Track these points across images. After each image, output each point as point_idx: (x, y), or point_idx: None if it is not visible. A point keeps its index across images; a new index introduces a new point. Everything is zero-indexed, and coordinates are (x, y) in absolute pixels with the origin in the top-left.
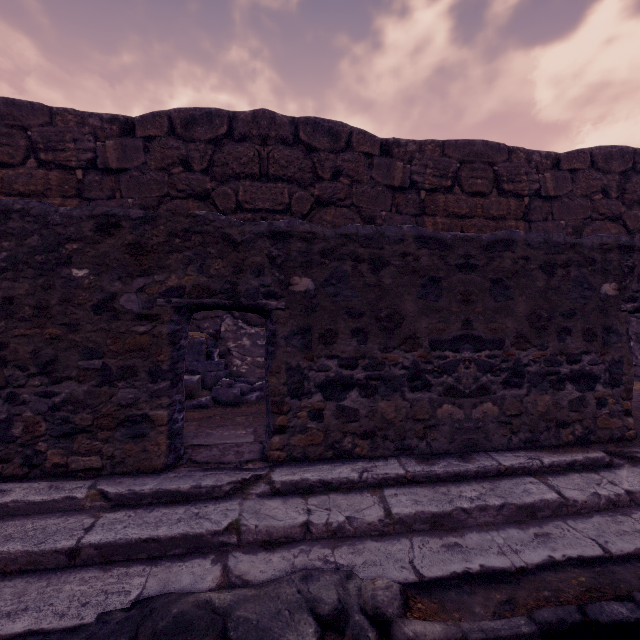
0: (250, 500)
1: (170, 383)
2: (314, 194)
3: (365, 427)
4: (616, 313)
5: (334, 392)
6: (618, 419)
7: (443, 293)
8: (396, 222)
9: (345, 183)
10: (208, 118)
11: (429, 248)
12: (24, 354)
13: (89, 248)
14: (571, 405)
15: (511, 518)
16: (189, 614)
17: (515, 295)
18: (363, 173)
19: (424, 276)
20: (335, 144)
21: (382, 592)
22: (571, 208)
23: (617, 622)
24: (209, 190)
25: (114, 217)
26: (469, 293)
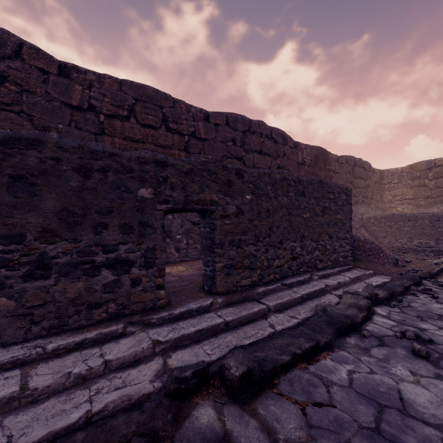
0: None
1: None
2: None
3: None
4: (152, 212)
5: None
6: (151, 293)
7: None
8: (74, 136)
9: (12, 89)
10: None
11: None
12: None
13: None
14: (105, 288)
15: None
16: None
17: (43, 192)
18: (36, 85)
19: None
20: None
21: None
22: (215, 148)
23: None
24: None
25: None
26: None
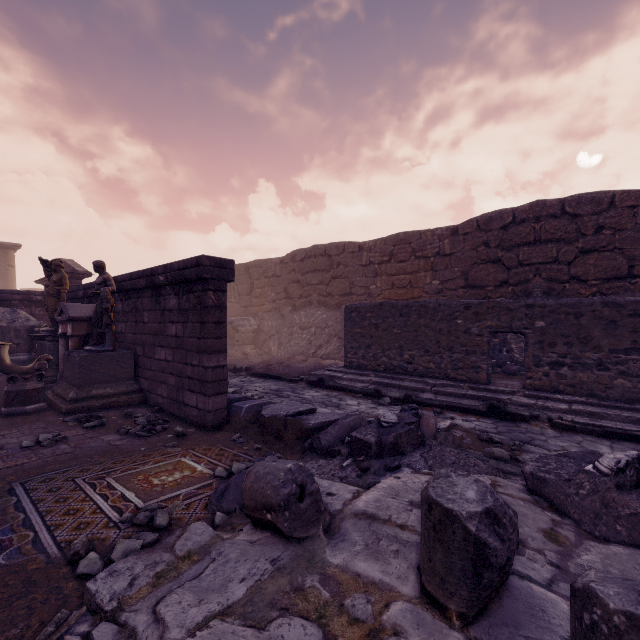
0: (515, 396)
1: (487, 357)
2: (578, 247)
3: (570, 382)
4: None
5: (554, 367)
6: None
7: (618, 327)
8: None
9: (607, 234)
10: (499, 216)
11: (609, 307)
12: (444, 345)
13: (462, 314)
14: None
15: (633, 421)
16: (497, 402)
17: None
18: (626, 223)
19: (606, 320)
20: (597, 208)
21: (553, 415)
22: None
23: (633, 434)
24: (500, 257)
25: (469, 304)
26: (636, 327)
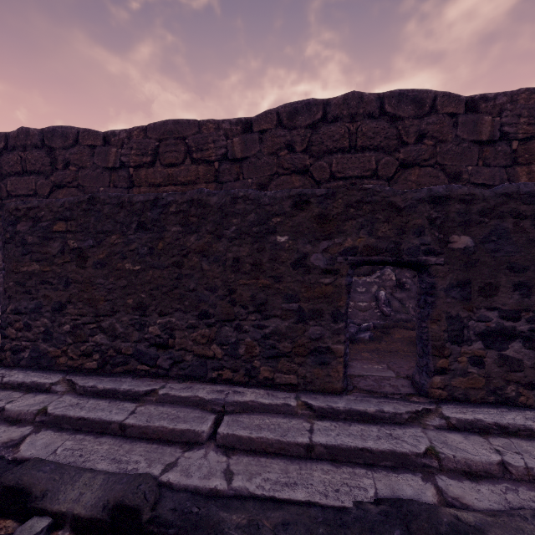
0: (430, 430)
1: (345, 324)
2: (399, 158)
3: (530, 378)
4: None
5: (495, 341)
6: None
7: None
8: (484, 175)
9: (429, 144)
10: (307, 108)
11: None
12: (246, 297)
13: (288, 220)
14: None
15: None
16: (459, 526)
17: None
18: (447, 132)
19: None
20: (419, 110)
21: None
22: None
23: None
24: (308, 166)
25: (305, 196)
26: None
